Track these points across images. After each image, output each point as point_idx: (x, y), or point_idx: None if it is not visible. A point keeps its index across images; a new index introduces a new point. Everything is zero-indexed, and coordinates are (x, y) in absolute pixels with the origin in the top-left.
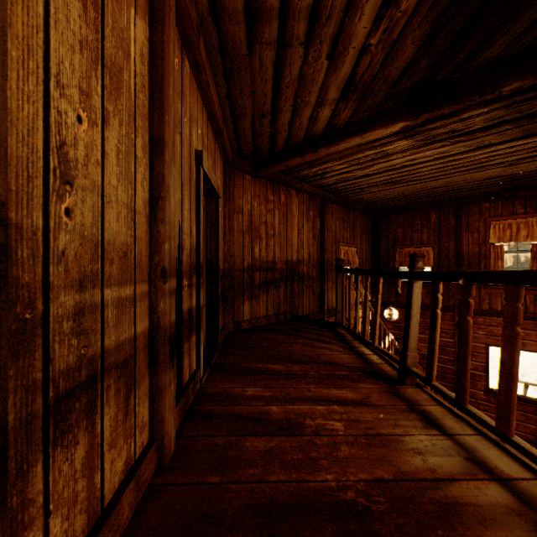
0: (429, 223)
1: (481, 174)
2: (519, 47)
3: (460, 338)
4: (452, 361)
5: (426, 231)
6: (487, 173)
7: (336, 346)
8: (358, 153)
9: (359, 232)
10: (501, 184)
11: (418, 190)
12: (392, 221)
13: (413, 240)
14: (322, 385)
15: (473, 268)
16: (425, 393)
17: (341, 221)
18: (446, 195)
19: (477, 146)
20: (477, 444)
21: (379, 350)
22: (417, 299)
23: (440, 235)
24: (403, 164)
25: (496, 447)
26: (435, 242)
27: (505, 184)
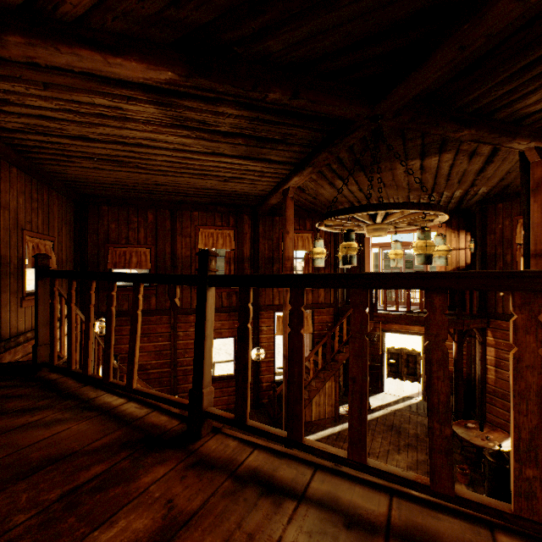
0: (147, 222)
1: (202, 183)
2: (289, 58)
3: (292, 358)
4: (169, 363)
5: (144, 230)
6: (207, 182)
7: (55, 412)
8: (83, 92)
9: (57, 220)
10: (211, 197)
11: (142, 181)
12: (103, 213)
13: (129, 239)
14: (65, 541)
15: (186, 271)
16: (231, 438)
17: (29, 198)
18: (166, 196)
19: (214, 151)
20: (328, 488)
21: (144, 394)
22: (211, 312)
23: (158, 236)
24: (139, 141)
25: (339, 478)
26: (152, 243)
27: (213, 197)
